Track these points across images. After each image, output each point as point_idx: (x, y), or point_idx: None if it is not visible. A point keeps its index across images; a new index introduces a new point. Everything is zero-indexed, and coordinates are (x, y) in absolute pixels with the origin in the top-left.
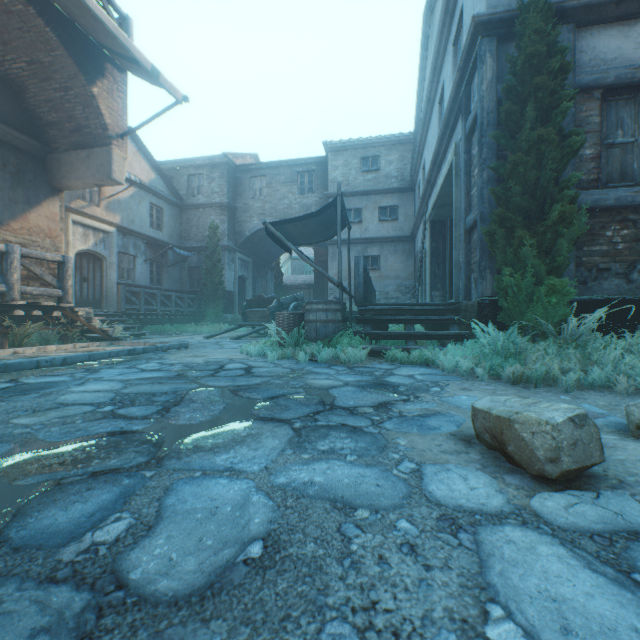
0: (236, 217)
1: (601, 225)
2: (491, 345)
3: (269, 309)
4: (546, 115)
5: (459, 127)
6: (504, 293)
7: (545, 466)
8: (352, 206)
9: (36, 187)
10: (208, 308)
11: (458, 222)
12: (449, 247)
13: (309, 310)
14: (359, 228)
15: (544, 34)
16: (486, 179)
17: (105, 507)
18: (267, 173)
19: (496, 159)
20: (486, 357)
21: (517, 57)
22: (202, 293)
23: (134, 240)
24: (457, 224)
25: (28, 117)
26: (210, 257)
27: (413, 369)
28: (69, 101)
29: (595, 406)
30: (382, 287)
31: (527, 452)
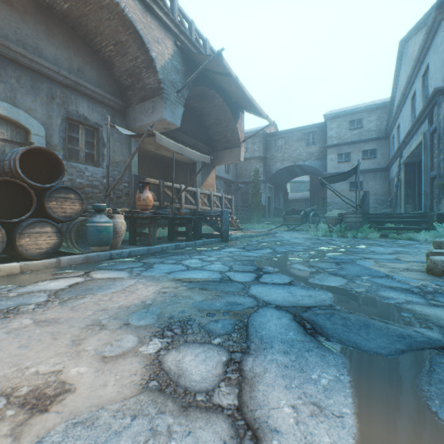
0: (266, 163)
1: None
2: (443, 231)
3: (300, 216)
4: None
5: (426, 123)
6: None
7: None
8: (342, 151)
9: (209, 167)
10: (253, 215)
11: (425, 172)
12: (417, 178)
13: (346, 217)
14: (347, 165)
15: None
16: (441, 158)
17: (360, 250)
18: (285, 136)
19: None
20: (440, 236)
21: None
22: (249, 207)
23: (219, 181)
24: (424, 173)
25: (207, 139)
26: (255, 187)
27: (404, 241)
28: (226, 131)
29: None
30: None
31: None
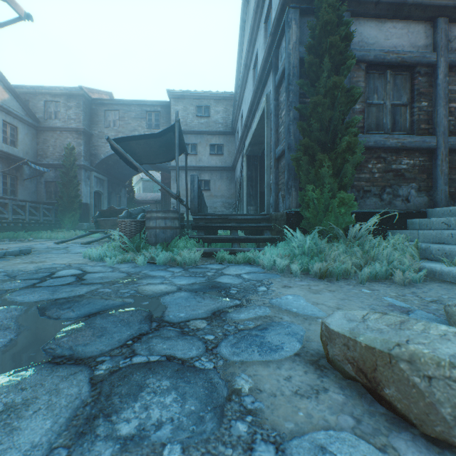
0: (92, 142)
1: (365, 159)
2: (299, 246)
3: (119, 218)
4: (336, 70)
5: (269, 82)
6: (307, 205)
7: (455, 431)
8: (190, 141)
9: None
10: (65, 217)
11: (269, 153)
12: (259, 175)
13: (149, 218)
14: (195, 158)
15: (335, 9)
16: (292, 118)
17: None
18: (120, 108)
19: (299, 103)
20: (297, 256)
21: (315, 24)
22: (59, 204)
23: None
24: (268, 155)
25: None
26: (66, 173)
27: (240, 268)
28: None
29: (391, 297)
30: (212, 203)
31: (422, 405)
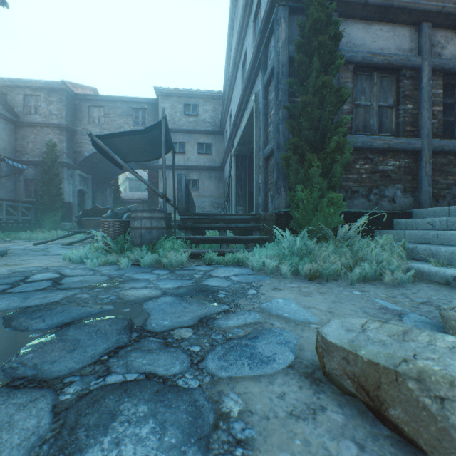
0: (75, 138)
1: (353, 160)
2: (289, 247)
3: (104, 218)
4: (326, 69)
5: (258, 81)
6: (296, 205)
7: None
8: (178, 140)
9: None
10: (45, 217)
11: (258, 153)
12: (248, 175)
13: (134, 218)
14: (183, 157)
15: (324, 8)
16: (281, 117)
17: None
18: (105, 105)
19: (288, 102)
20: (286, 257)
21: (305, 23)
22: (39, 203)
23: None
24: (257, 154)
25: None
26: (47, 171)
27: (228, 270)
28: None
29: (382, 299)
30: (200, 203)
31: (434, 430)
